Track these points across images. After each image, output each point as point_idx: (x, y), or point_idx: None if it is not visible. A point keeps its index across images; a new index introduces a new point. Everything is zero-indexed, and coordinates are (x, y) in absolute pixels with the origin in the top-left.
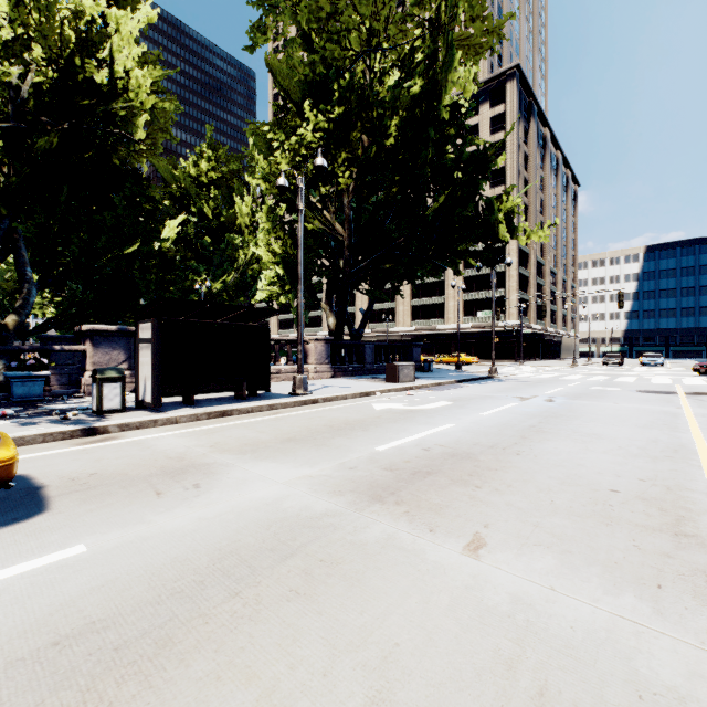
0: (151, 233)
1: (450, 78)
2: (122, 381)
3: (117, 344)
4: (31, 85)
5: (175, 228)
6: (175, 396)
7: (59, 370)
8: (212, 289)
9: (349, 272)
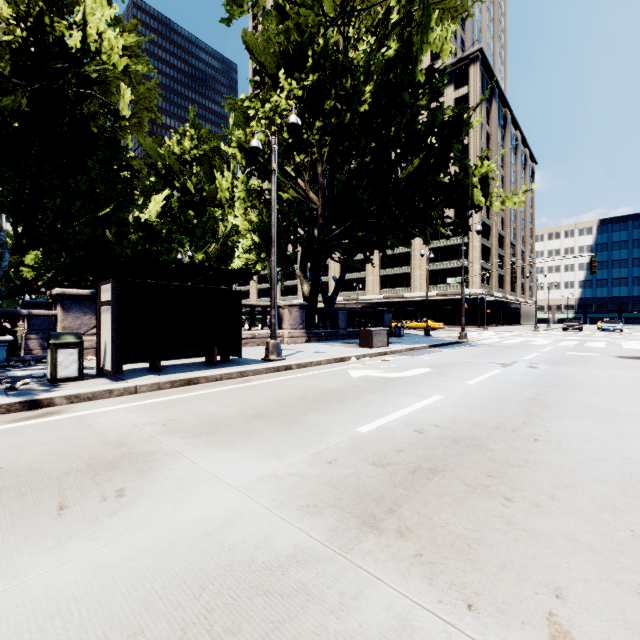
0: (127, 199)
1: (425, 39)
2: (79, 347)
3: (89, 308)
4: (7, 52)
5: (160, 202)
6: (140, 362)
7: (41, 335)
8: (195, 260)
9: (323, 239)
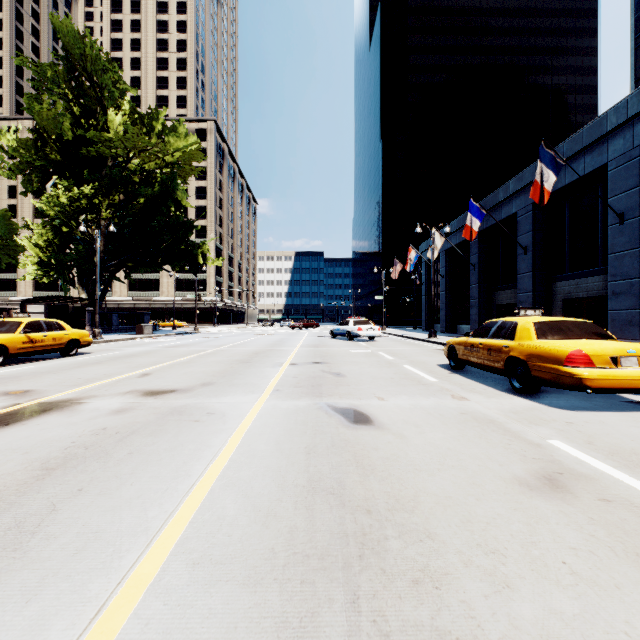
0: None
1: (175, 190)
2: None
3: None
4: None
5: None
6: None
7: None
8: None
9: (103, 267)
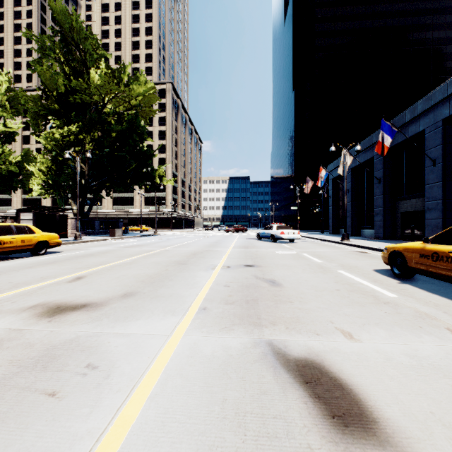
0: None
1: (137, 127)
2: None
3: None
4: None
5: None
6: None
7: None
8: None
9: (88, 186)
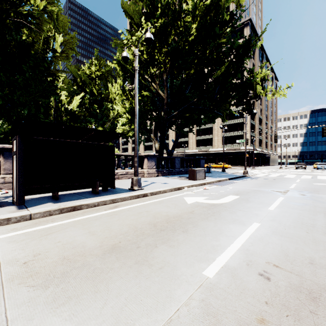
0: (50, 92)
1: None
2: None
3: None
4: None
5: (78, 100)
6: (45, 193)
7: None
8: None
9: (166, 118)
